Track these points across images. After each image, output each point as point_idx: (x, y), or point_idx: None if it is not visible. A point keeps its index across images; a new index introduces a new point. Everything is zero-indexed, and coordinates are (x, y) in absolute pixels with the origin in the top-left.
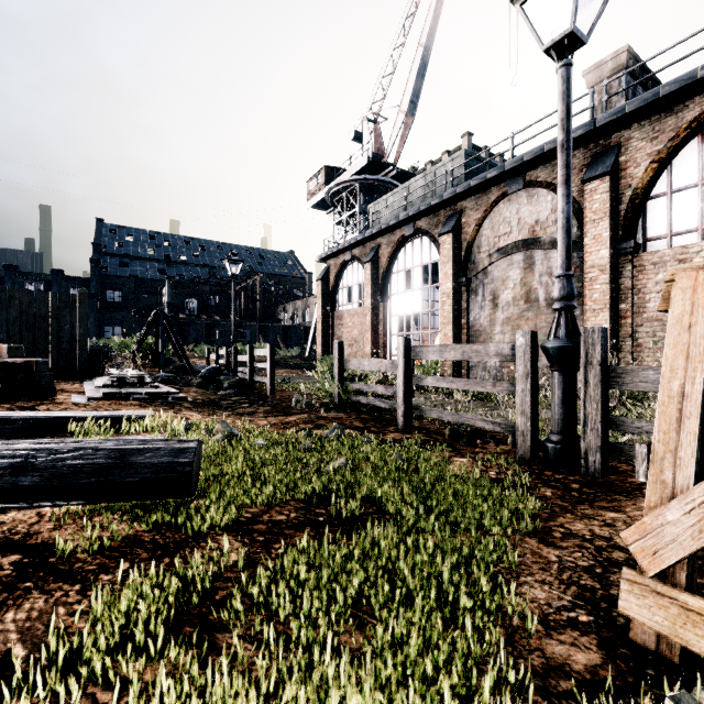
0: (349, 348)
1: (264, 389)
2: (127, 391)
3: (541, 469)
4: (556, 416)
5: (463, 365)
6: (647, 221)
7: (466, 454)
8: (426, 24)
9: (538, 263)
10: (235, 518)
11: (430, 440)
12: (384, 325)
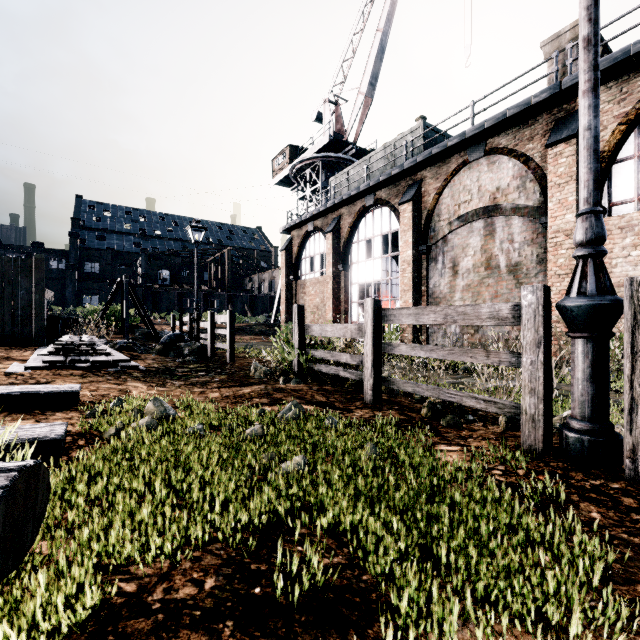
0: (311, 315)
1: (225, 356)
2: (71, 359)
3: (564, 468)
4: (580, 396)
5: (423, 332)
6: (613, 185)
7: (453, 440)
8: (384, 10)
9: (499, 230)
10: (97, 607)
11: (405, 419)
12: (345, 292)
